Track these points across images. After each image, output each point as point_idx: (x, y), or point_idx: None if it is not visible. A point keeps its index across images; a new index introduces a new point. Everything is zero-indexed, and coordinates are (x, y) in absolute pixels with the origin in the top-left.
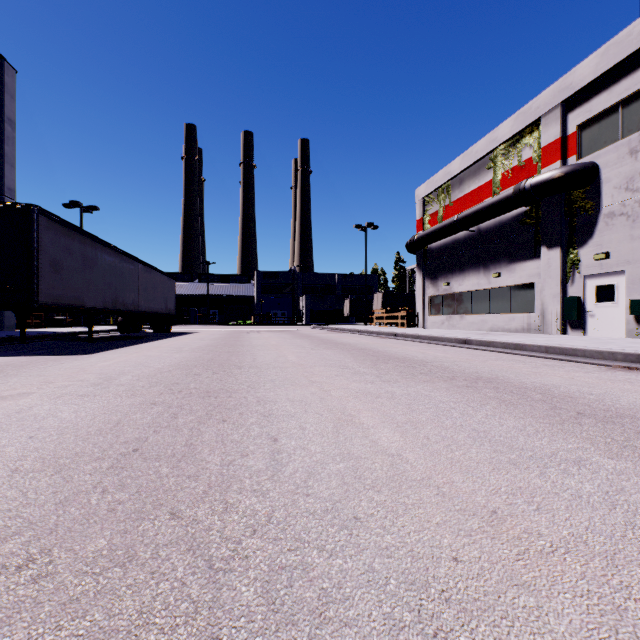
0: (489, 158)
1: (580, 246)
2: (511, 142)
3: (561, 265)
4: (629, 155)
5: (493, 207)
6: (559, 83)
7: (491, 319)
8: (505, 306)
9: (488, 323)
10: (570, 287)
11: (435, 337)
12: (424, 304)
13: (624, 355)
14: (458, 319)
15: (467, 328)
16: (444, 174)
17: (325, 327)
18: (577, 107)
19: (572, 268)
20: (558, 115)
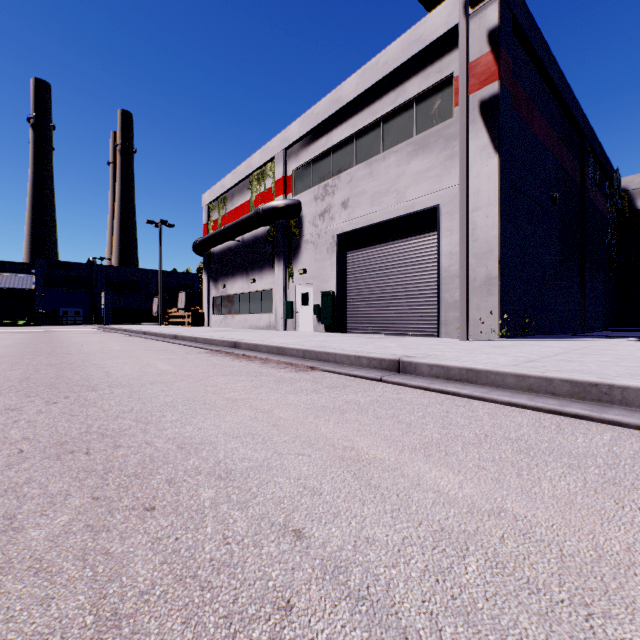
0: (249, 180)
1: (294, 263)
2: (260, 171)
3: (284, 276)
4: (314, 200)
5: (244, 223)
6: (283, 134)
7: (250, 318)
8: (258, 307)
9: (248, 322)
10: (290, 293)
11: (163, 334)
12: (209, 304)
13: (227, 342)
14: (231, 318)
15: (236, 326)
16: (221, 186)
17: (106, 327)
18: (293, 156)
19: (291, 279)
20: (283, 159)
